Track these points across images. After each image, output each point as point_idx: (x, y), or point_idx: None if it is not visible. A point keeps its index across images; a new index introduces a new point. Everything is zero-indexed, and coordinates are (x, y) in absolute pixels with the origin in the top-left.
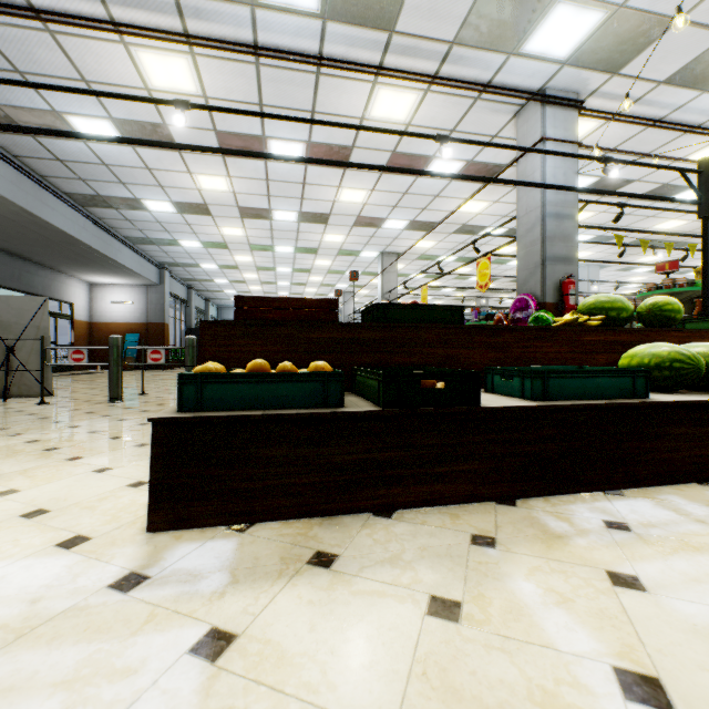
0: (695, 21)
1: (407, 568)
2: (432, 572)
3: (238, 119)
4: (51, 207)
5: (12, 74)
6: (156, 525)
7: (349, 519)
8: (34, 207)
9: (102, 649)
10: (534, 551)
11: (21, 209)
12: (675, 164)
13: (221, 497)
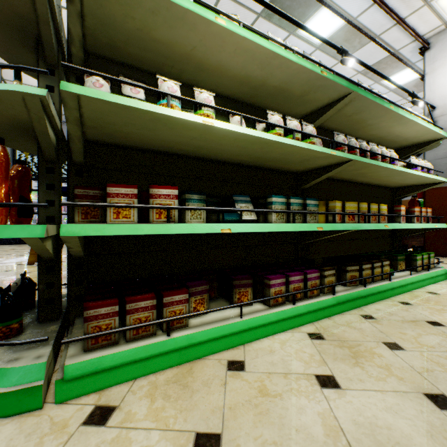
0: (353, 70)
1: None
2: None
3: None
4: None
5: None
6: None
7: None
8: None
9: None
10: None
11: None
12: None
13: None
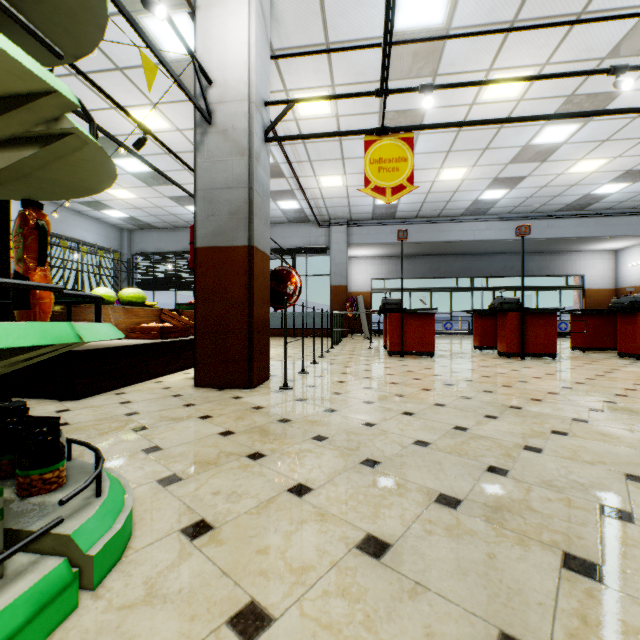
0: None
1: None
2: None
3: (360, 165)
4: (448, 231)
5: (351, 207)
6: None
7: None
8: (432, 237)
9: None
10: None
11: (426, 242)
12: None
13: None
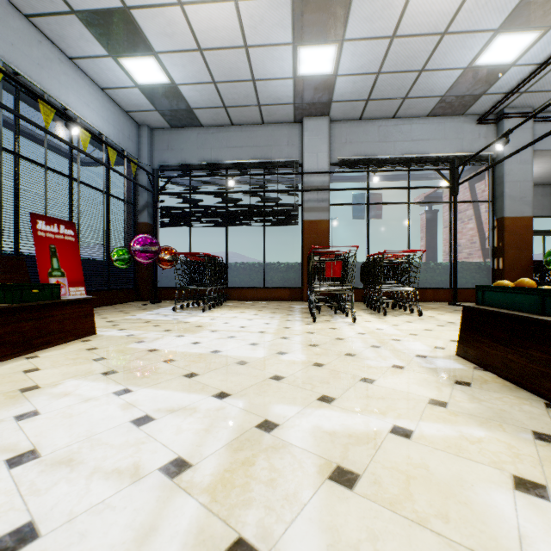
0: None
1: (469, 400)
2: (472, 407)
3: None
4: None
5: None
6: (458, 353)
7: (525, 394)
8: None
9: (391, 357)
10: (550, 457)
11: None
12: None
13: (477, 351)
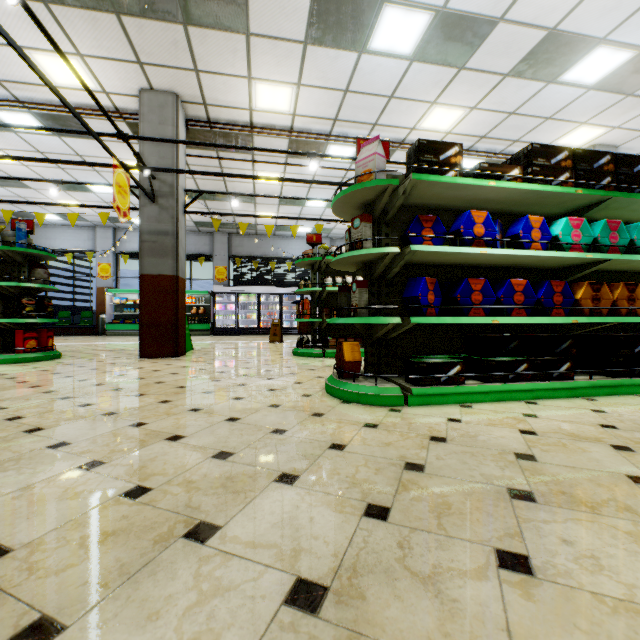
0: None
1: None
2: None
3: None
4: None
5: None
6: None
7: None
8: None
9: None
10: None
11: None
12: (470, 104)
13: None
